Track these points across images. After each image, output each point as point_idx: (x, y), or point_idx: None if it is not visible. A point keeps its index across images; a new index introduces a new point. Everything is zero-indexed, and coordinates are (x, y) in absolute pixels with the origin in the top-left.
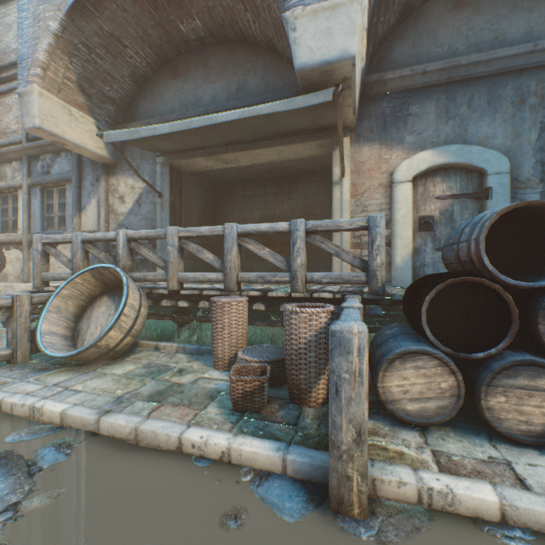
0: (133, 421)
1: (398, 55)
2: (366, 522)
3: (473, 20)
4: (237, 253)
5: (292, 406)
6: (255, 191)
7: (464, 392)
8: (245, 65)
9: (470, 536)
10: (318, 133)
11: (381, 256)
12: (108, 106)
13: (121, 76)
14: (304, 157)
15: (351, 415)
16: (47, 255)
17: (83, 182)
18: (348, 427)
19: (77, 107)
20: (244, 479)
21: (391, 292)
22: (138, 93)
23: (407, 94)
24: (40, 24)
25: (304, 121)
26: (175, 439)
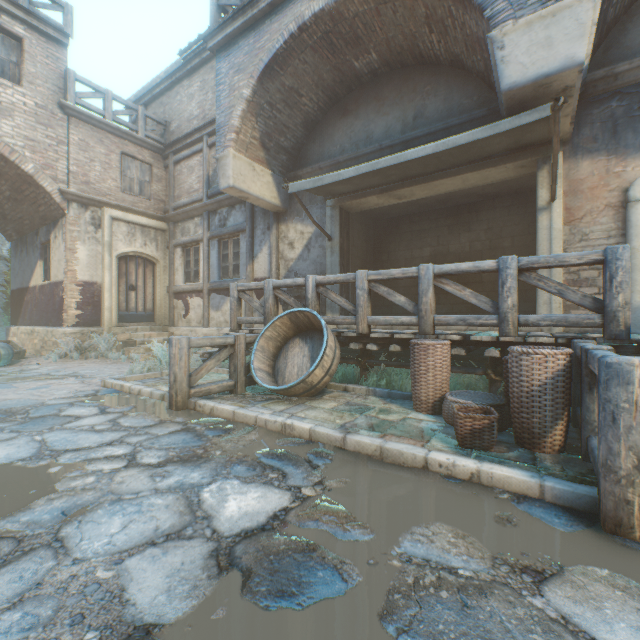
0: (375, 440)
1: (637, 38)
2: None
3: None
4: (432, 295)
5: (522, 450)
6: (425, 225)
7: None
8: (423, 89)
9: None
10: (518, 152)
11: (624, 294)
12: (281, 156)
13: (294, 125)
14: (495, 181)
15: (630, 443)
16: (240, 301)
17: (255, 231)
18: (627, 453)
19: (258, 162)
20: (501, 497)
21: (634, 338)
22: (307, 138)
23: None
24: (234, 93)
25: (504, 143)
26: (421, 459)
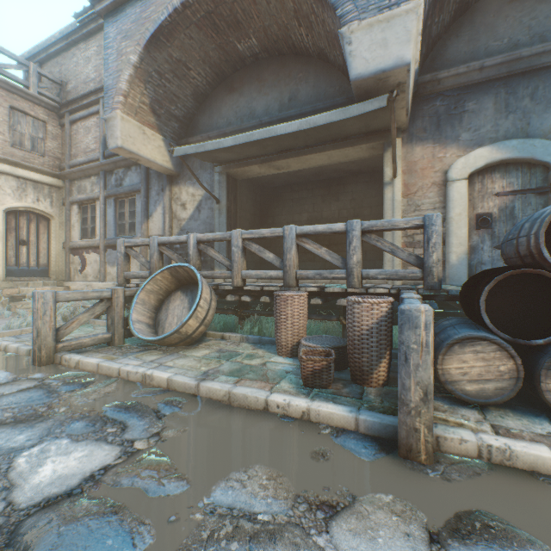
0: (225, 386)
1: (453, 53)
2: (432, 466)
3: (537, 8)
4: (295, 252)
5: (355, 386)
6: (303, 194)
7: (523, 378)
8: (297, 76)
9: (526, 482)
10: (369, 136)
11: (437, 253)
12: (173, 123)
13: (184, 95)
14: (354, 159)
15: (418, 379)
16: (128, 257)
17: (150, 192)
18: (416, 388)
19: (149, 127)
20: (324, 432)
21: (446, 288)
22: (198, 109)
23: (462, 91)
24: (122, 58)
25: (356, 126)
26: (262, 401)
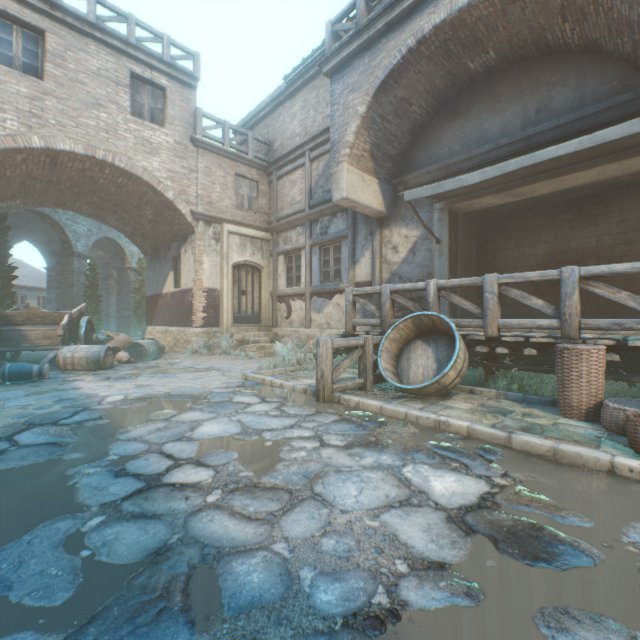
0: (545, 441)
1: None
2: None
3: None
4: (577, 298)
5: None
6: (538, 220)
7: None
8: (548, 81)
9: None
10: None
11: None
12: (387, 164)
13: (401, 133)
14: (638, 170)
15: None
16: (354, 305)
17: (357, 237)
18: None
19: (366, 173)
20: None
21: None
22: (412, 144)
23: None
24: (348, 112)
25: None
26: (605, 462)
